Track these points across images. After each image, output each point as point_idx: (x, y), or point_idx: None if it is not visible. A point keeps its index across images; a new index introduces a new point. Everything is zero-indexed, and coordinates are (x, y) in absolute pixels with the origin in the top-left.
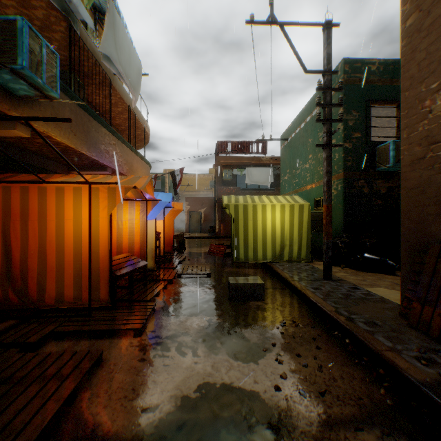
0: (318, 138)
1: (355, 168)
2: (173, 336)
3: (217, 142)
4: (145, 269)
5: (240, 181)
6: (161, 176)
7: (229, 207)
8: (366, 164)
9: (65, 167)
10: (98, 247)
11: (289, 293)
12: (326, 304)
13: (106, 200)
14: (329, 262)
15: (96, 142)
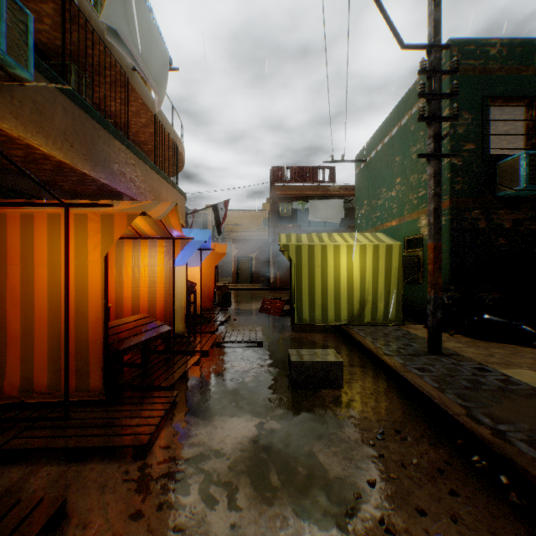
0: (409, 155)
1: (467, 193)
2: (198, 458)
3: (272, 168)
4: (168, 337)
5: (301, 218)
6: (203, 213)
7: (288, 249)
8: (483, 187)
9: (68, 195)
10: (86, 306)
11: (379, 374)
12: (447, 399)
13: (99, 233)
14: (438, 327)
15: (105, 159)
